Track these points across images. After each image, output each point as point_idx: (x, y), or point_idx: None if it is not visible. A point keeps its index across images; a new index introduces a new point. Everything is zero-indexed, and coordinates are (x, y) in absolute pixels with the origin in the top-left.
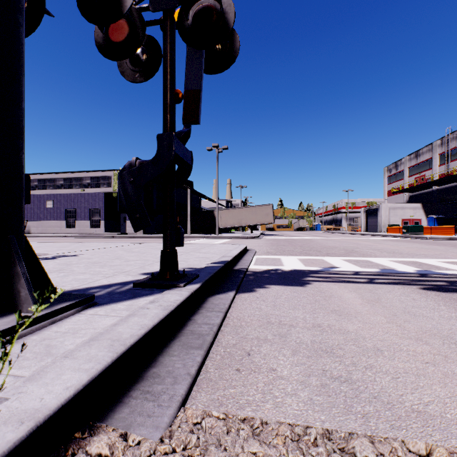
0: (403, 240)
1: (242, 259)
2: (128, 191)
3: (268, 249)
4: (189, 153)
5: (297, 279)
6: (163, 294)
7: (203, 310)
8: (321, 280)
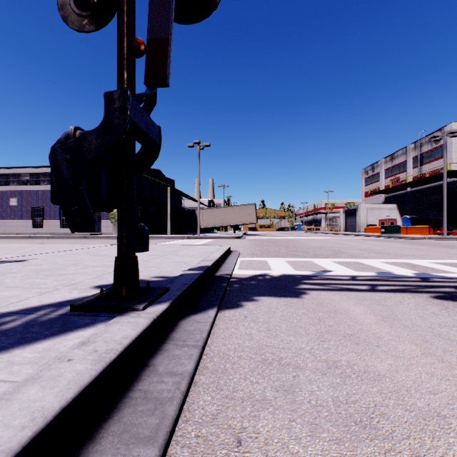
0: (383, 239)
1: (225, 262)
2: (63, 173)
3: (252, 250)
4: (156, 127)
5: (290, 287)
6: (109, 325)
7: (170, 345)
8: (318, 288)
